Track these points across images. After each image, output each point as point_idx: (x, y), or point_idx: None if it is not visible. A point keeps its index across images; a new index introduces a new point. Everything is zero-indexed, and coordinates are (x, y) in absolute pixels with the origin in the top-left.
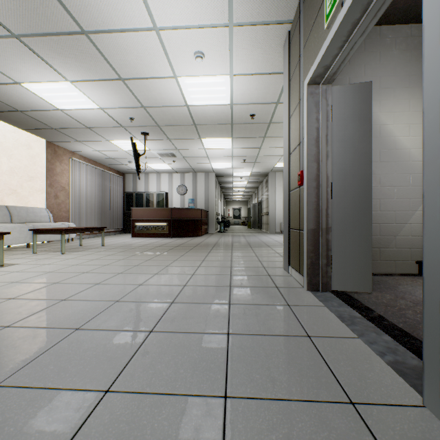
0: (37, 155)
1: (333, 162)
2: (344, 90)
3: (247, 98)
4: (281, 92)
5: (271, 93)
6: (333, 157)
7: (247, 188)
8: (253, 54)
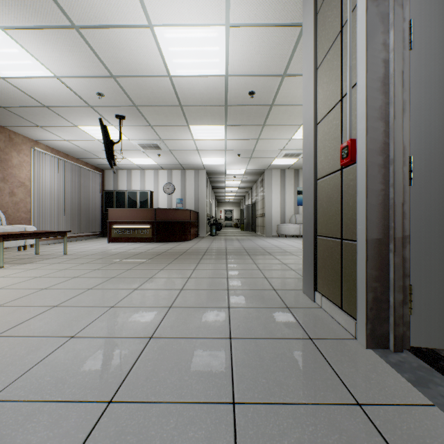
0: None
1: (412, 121)
2: None
3: (247, 66)
4: (290, 58)
5: (277, 58)
6: (412, 111)
7: (240, 188)
8: None
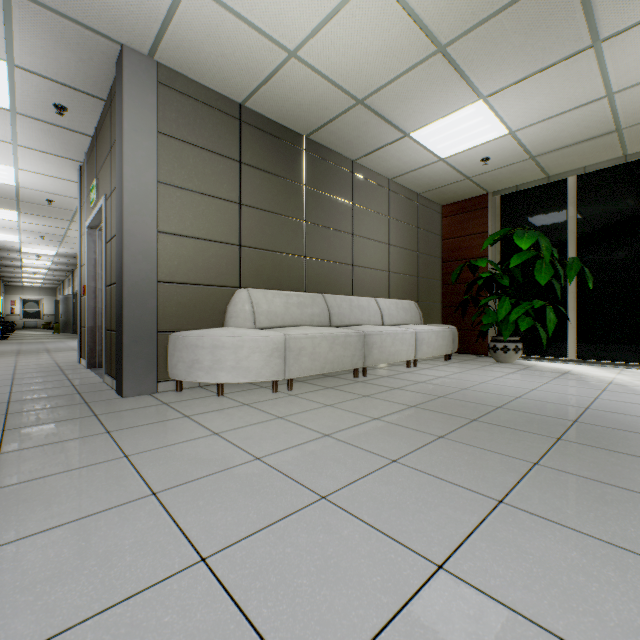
0: None
1: None
2: None
3: (42, 188)
4: None
5: (72, 191)
6: None
7: (52, 269)
8: (45, 165)
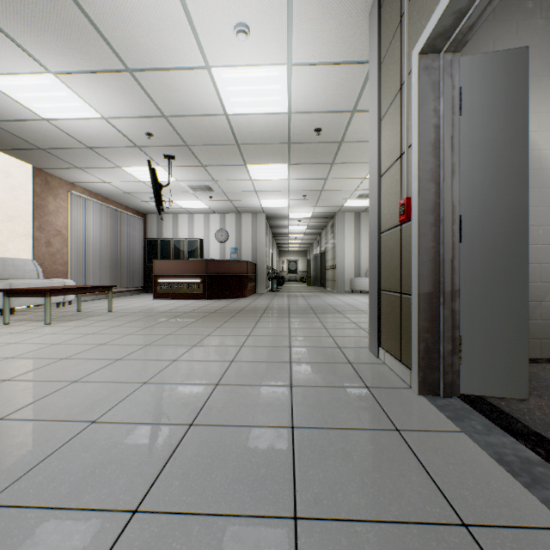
0: (20, 186)
1: (462, 182)
2: (480, 62)
3: (312, 103)
4: (360, 94)
5: (345, 95)
6: (462, 173)
7: (306, 234)
8: (322, 29)
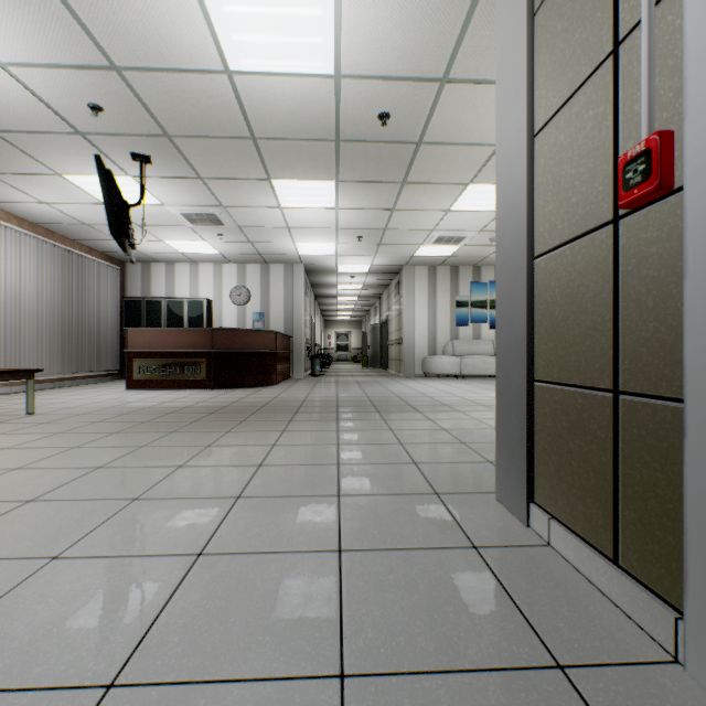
0: None
1: None
2: None
3: (376, 58)
4: (458, 43)
5: (434, 42)
6: None
7: (361, 296)
8: None
